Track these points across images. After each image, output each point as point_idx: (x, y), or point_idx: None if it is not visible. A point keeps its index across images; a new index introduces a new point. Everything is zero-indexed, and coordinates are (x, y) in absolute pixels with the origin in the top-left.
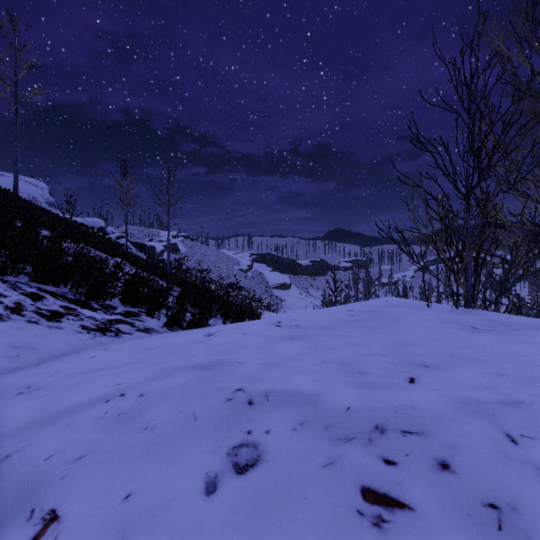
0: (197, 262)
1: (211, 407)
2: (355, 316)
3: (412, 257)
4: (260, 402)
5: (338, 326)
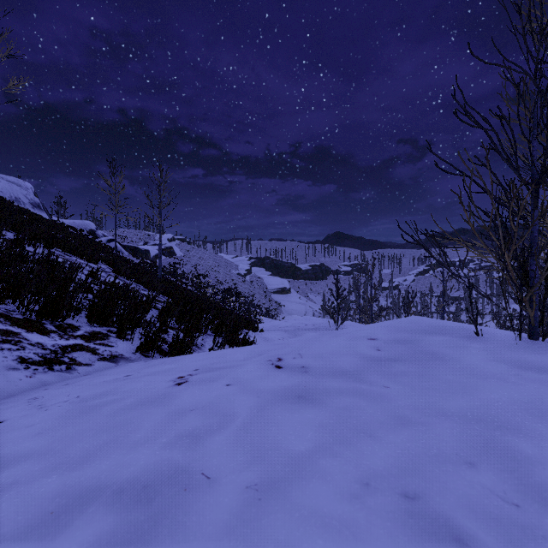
0: (194, 267)
1: None
2: (383, 351)
3: (449, 268)
4: None
5: (364, 370)
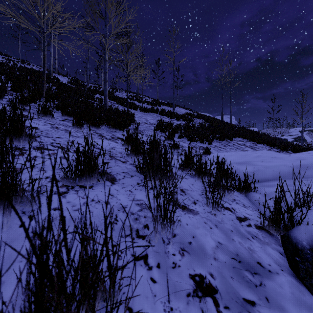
0: None
1: None
2: None
3: None
4: None
5: None
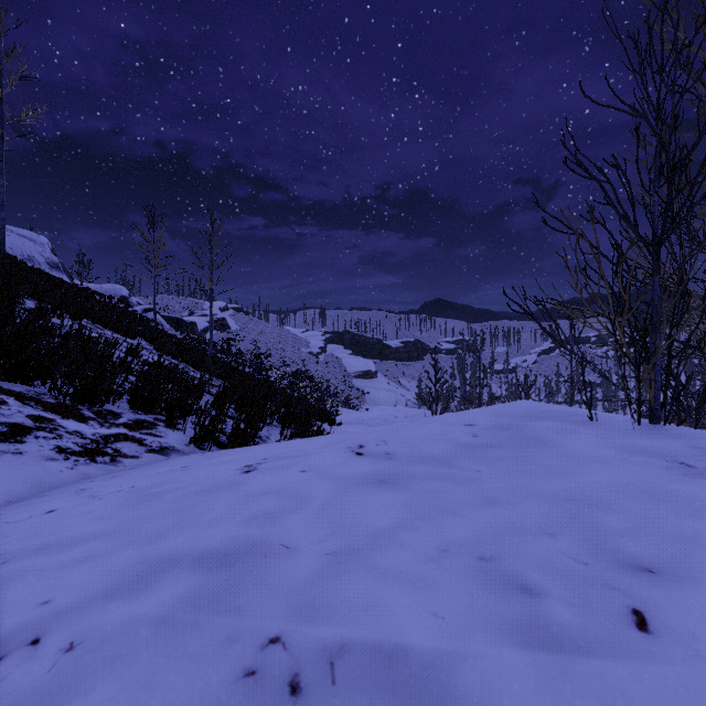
0: (253, 343)
1: (206, 697)
2: (480, 437)
3: (561, 343)
4: (316, 688)
5: (456, 456)
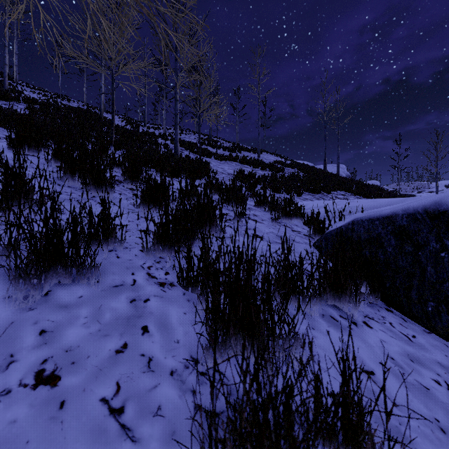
0: None
1: None
2: None
3: None
4: None
5: None
